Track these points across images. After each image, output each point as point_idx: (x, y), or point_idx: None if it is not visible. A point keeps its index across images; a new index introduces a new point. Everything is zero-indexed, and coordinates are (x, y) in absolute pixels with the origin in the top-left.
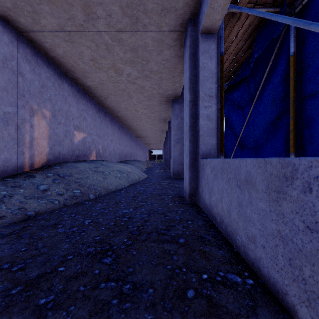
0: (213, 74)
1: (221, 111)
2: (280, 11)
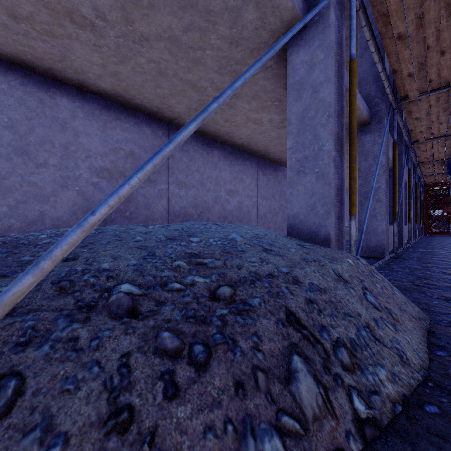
0: (405, 196)
1: (415, 206)
2: (449, 161)
